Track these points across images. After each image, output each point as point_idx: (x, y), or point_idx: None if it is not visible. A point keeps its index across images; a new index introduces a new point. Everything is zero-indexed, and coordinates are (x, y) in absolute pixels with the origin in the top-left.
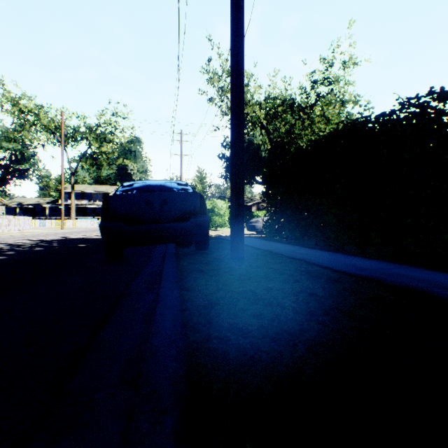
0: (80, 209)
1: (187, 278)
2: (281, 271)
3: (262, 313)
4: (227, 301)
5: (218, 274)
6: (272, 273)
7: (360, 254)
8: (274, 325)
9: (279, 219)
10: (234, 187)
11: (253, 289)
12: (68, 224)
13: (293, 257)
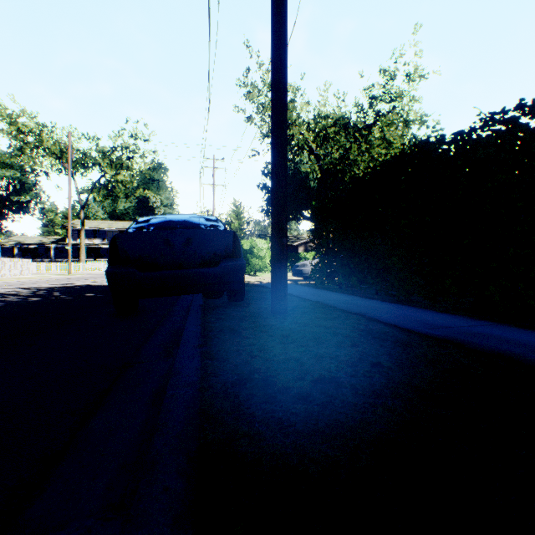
0: (92, 250)
1: (214, 341)
2: (335, 331)
3: (311, 393)
4: (263, 375)
5: (254, 335)
6: (323, 333)
7: (430, 306)
8: (326, 414)
9: (331, 262)
10: (275, 223)
11: (299, 357)
12: (77, 268)
13: (349, 311)
